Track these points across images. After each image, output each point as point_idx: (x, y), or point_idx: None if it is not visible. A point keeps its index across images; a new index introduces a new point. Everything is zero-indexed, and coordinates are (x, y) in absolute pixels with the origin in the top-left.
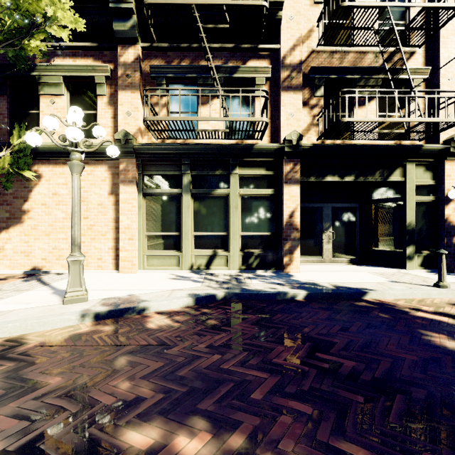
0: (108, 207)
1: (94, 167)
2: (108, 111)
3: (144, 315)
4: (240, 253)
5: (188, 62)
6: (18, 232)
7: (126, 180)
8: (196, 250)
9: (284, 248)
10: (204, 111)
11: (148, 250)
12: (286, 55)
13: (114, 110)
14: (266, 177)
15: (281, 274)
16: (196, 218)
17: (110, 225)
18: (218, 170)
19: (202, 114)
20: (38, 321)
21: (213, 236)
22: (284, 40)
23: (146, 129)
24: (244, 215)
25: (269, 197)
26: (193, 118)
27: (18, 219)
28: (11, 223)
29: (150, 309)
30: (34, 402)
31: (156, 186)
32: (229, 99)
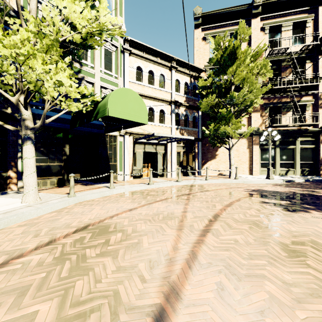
0: (246, 153)
1: (241, 139)
2: (245, 119)
3: (295, 182)
4: (300, 169)
5: (277, 100)
6: (214, 162)
7: (255, 143)
8: (280, 168)
9: (320, 167)
10: (283, 117)
11: (260, 168)
12: (321, 94)
13: (247, 119)
14: (311, 141)
15: (320, 177)
16: (280, 156)
17: (247, 159)
18: (290, 139)
19: (283, 118)
20: (276, 181)
21: (287, 163)
22: (320, 89)
23: (260, 125)
24: (301, 155)
25: (312, 148)
26: (290, 124)
27: (214, 157)
28: (211, 158)
29: (295, 181)
30: (310, 187)
31: (264, 145)
32: (293, 112)
